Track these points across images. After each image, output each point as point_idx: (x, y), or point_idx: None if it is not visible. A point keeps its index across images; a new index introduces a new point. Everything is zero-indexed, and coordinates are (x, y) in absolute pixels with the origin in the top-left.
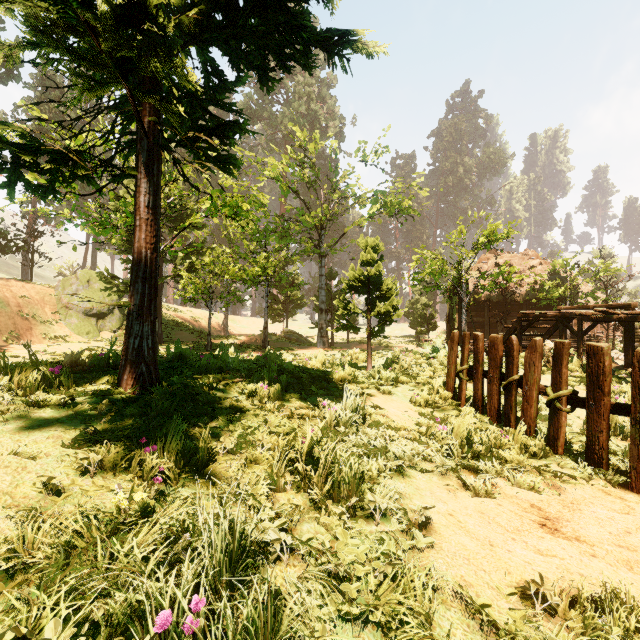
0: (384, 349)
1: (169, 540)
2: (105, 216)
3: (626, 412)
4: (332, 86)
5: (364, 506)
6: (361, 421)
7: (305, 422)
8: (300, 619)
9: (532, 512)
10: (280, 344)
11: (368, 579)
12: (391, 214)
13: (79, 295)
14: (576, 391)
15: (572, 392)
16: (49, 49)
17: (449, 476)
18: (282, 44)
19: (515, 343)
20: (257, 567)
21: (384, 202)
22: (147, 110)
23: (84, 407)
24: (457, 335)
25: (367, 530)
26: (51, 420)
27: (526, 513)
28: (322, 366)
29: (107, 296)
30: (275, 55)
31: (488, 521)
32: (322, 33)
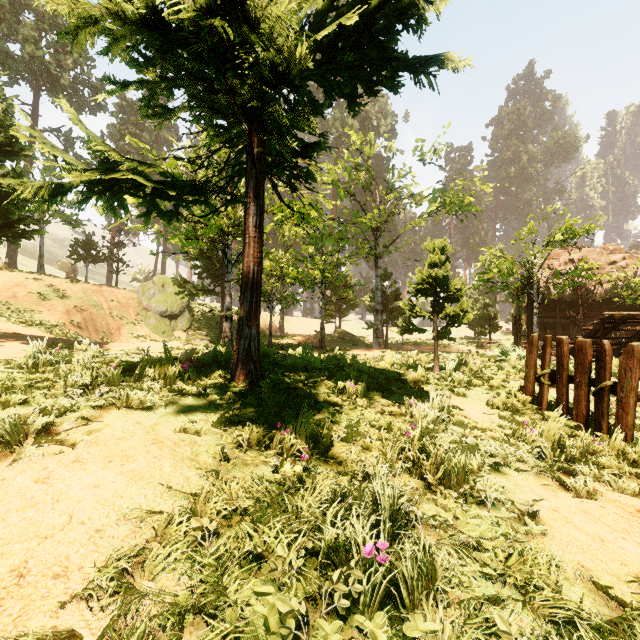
0: (441, 351)
1: (336, 501)
2: (190, 229)
3: None
4: None
5: (472, 494)
6: (447, 420)
7: (394, 419)
8: (449, 572)
9: (639, 517)
10: (335, 344)
11: (496, 551)
12: (451, 212)
13: (156, 298)
14: None
15: None
16: (196, 107)
17: (544, 477)
18: (371, 71)
19: (607, 348)
20: (398, 532)
21: (443, 200)
22: (255, 143)
23: (214, 397)
24: (536, 338)
25: (482, 514)
26: (195, 407)
27: (633, 517)
28: (391, 367)
29: (180, 299)
30: (364, 82)
31: (594, 520)
32: (413, 59)
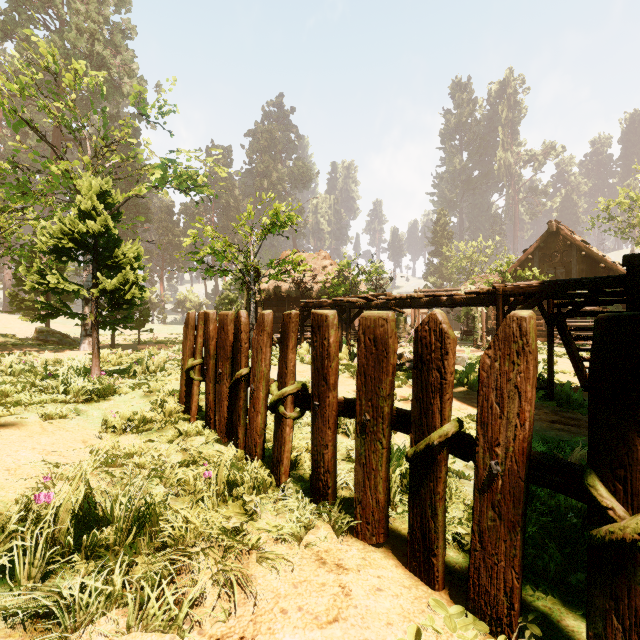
0: None
1: None
2: None
3: (354, 412)
4: (130, 37)
5: None
6: None
7: None
8: None
9: None
10: (18, 348)
11: None
12: (182, 189)
13: None
14: (306, 385)
15: (300, 387)
16: None
17: None
18: None
19: (243, 321)
20: None
21: (175, 173)
22: None
23: None
24: (193, 317)
25: None
26: None
27: None
28: None
29: None
30: None
31: None
32: None
